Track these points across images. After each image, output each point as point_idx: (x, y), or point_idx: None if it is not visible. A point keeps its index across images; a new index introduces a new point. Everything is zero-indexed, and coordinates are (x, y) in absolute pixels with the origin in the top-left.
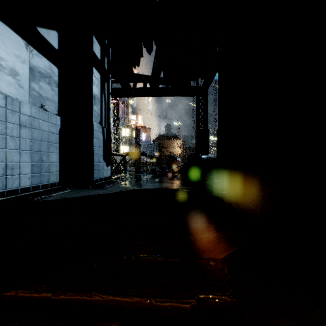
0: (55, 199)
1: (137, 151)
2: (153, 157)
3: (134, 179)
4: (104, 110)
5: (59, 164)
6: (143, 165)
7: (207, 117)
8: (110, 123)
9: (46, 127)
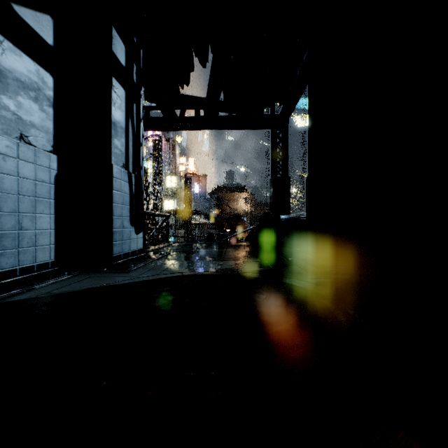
0: (34, 298)
1: (187, 208)
2: (210, 217)
3: (180, 251)
4: (132, 147)
5: (54, 232)
6: (195, 228)
7: (287, 160)
8: (141, 166)
9: (30, 171)
